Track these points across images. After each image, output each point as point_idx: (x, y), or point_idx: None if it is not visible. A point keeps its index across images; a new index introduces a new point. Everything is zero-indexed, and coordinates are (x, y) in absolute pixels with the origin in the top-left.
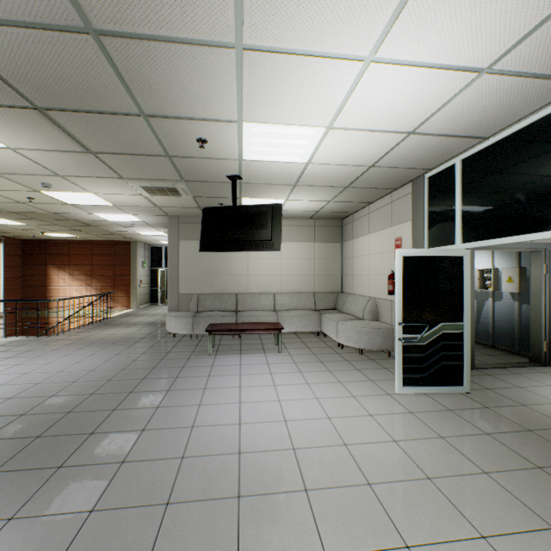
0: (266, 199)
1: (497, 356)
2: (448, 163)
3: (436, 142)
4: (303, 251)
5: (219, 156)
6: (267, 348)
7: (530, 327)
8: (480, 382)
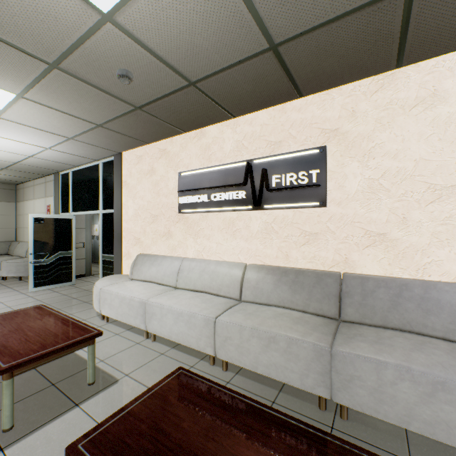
0: None
1: None
2: (68, 170)
3: (51, 162)
4: None
5: None
6: None
7: None
8: (87, 280)
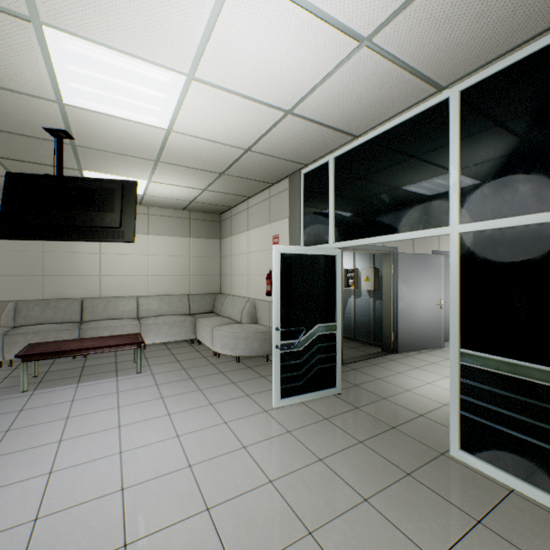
0: (121, 176)
1: (358, 349)
2: (322, 160)
3: (313, 131)
4: (176, 247)
5: (17, 86)
6: (122, 368)
7: (383, 320)
8: (349, 379)
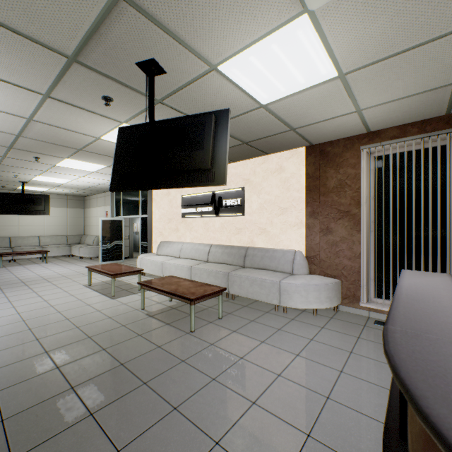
0: (38, 187)
1: None
2: None
3: None
4: (60, 213)
5: (21, 178)
6: (38, 262)
7: None
8: (131, 260)
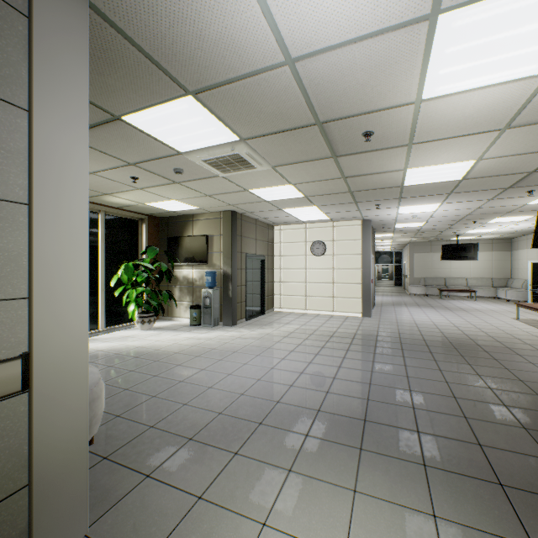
0: (466, 237)
1: None
2: None
3: None
4: (484, 257)
5: (456, 233)
6: (466, 300)
7: None
8: None
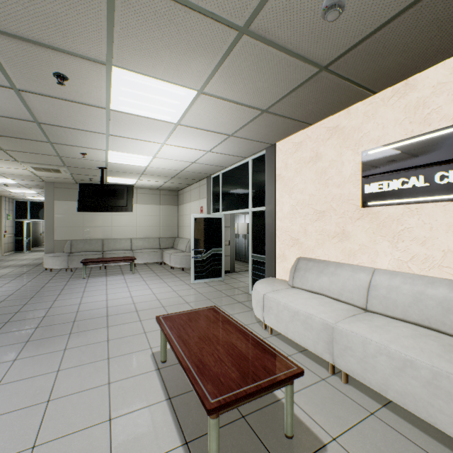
0: (124, 178)
1: None
2: (218, 173)
3: (207, 166)
4: (152, 211)
5: (93, 159)
6: (125, 272)
7: None
8: (233, 276)
